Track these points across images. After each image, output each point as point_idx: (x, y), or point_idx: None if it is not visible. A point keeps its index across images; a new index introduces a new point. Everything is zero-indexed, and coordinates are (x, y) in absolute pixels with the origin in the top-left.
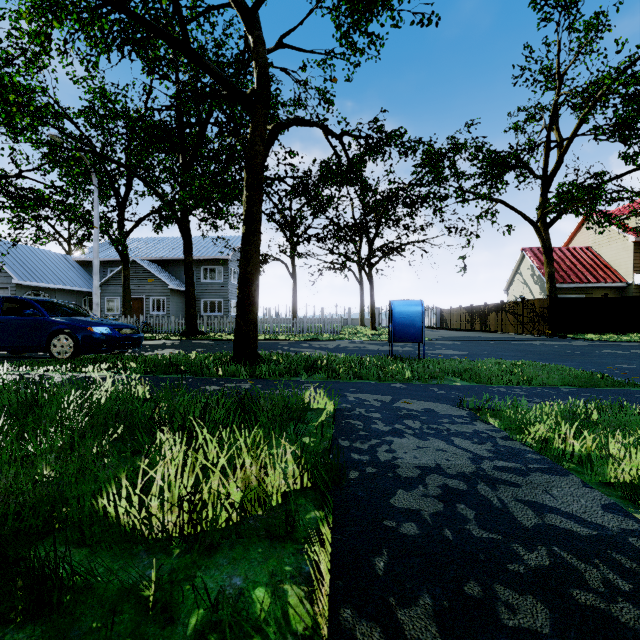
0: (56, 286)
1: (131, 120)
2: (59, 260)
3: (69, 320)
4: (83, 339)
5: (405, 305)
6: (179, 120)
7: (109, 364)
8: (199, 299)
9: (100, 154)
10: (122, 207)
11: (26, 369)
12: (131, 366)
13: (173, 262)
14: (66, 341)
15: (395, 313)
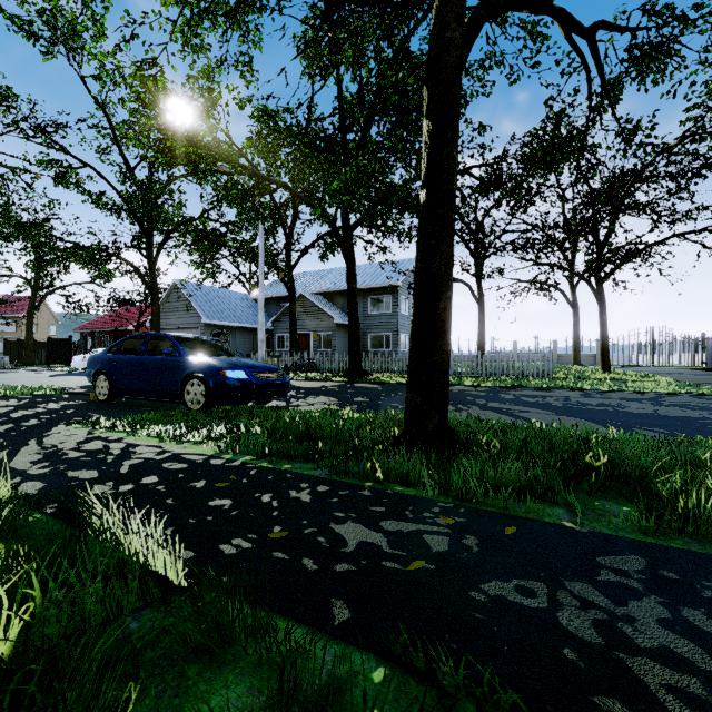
0: (236, 324)
1: (292, 135)
2: (240, 299)
3: (203, 361)
4: (215, 386)
5: None
6: (340, 120)
7: (227, 427)
8: (366, 333)
9: (260, 175)
10: (288, 237)
11: (135, 428)
12: (256, 431)
13: (339, 294)
14: (199, 387)
15: None
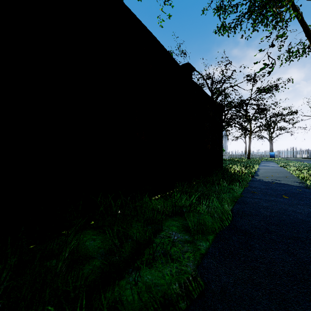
0: None
1: None
2: None
3: None
4: None
5: (271, 153)
6: None
7: None
8: None
9: None
10: None
11: None
12: None
13: None
14: None
15: (270, 154)
